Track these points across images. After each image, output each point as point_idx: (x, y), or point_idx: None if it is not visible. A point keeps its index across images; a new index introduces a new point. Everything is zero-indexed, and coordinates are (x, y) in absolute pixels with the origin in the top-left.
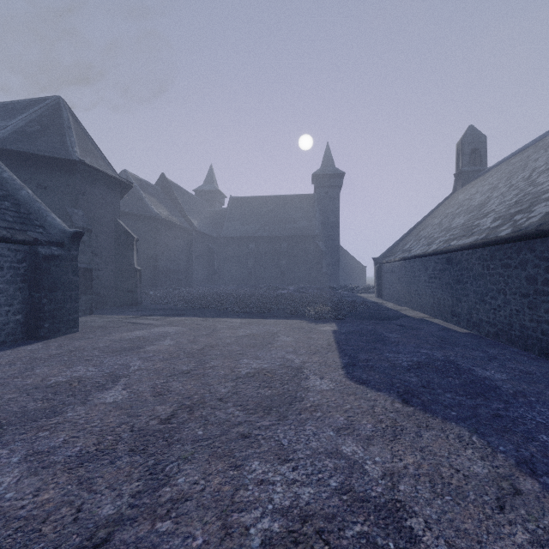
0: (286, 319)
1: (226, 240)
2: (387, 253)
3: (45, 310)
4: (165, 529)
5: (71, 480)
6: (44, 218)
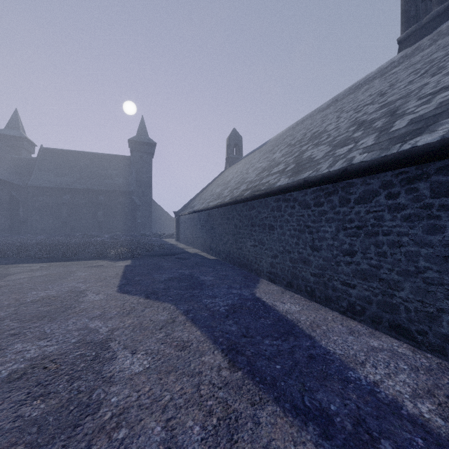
0: (89, 260)
1: (35, 190)
2: (183, 208)
3: None
4: None
5: None
6: None
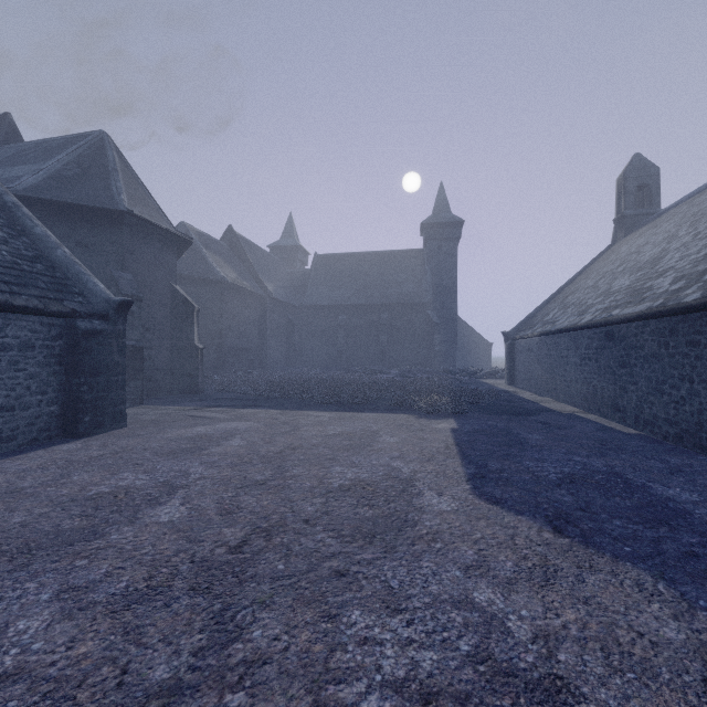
0: (388, 413)
1: (309, 310)
2: (521, 326)
3: (86, 400)
4: (236, 704)
5: (115, 628)
6: (84, 284)
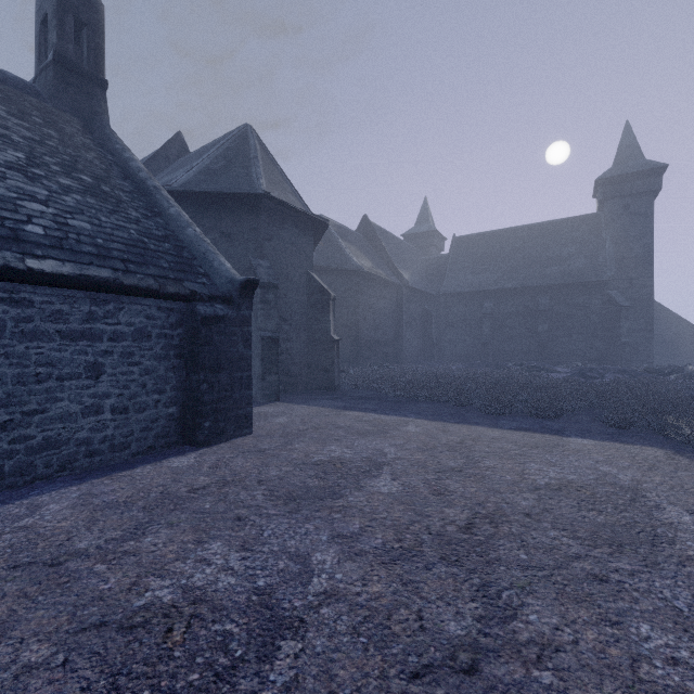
0: (616, 441)
1: (447, 298)
2: None
3: (205, 401)
4: None
5: None
6: (209, 263)
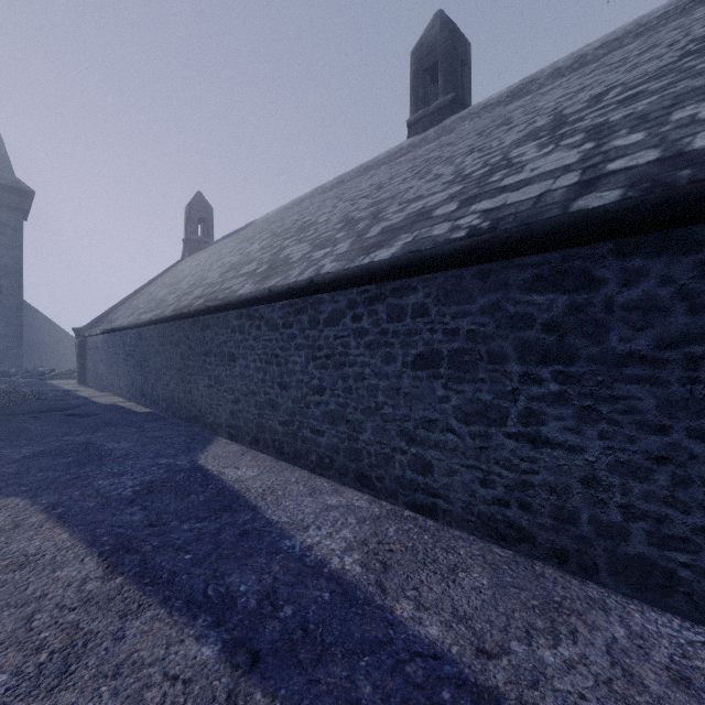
0: None
1: None
2: (96, 323)
3: None
4: None
5: None
6: None
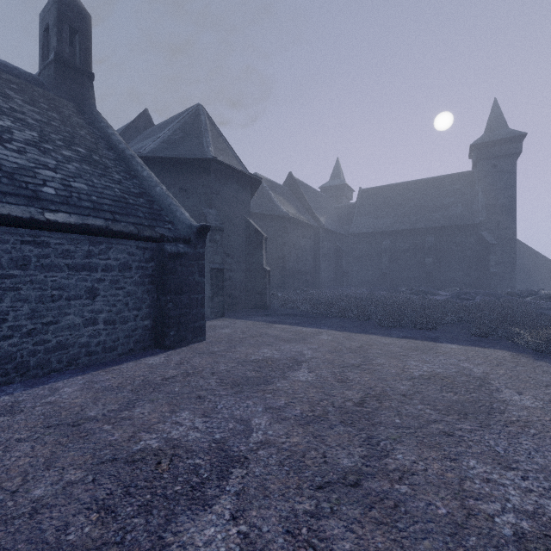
0: (476, 346)
1: (355, 237)
2: None
3: (171, 316)
4: None
5: None
6: (173, 213)
